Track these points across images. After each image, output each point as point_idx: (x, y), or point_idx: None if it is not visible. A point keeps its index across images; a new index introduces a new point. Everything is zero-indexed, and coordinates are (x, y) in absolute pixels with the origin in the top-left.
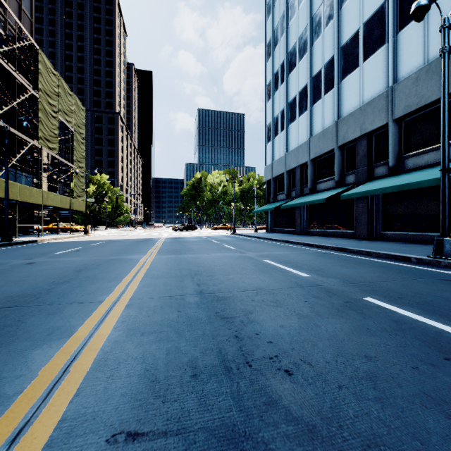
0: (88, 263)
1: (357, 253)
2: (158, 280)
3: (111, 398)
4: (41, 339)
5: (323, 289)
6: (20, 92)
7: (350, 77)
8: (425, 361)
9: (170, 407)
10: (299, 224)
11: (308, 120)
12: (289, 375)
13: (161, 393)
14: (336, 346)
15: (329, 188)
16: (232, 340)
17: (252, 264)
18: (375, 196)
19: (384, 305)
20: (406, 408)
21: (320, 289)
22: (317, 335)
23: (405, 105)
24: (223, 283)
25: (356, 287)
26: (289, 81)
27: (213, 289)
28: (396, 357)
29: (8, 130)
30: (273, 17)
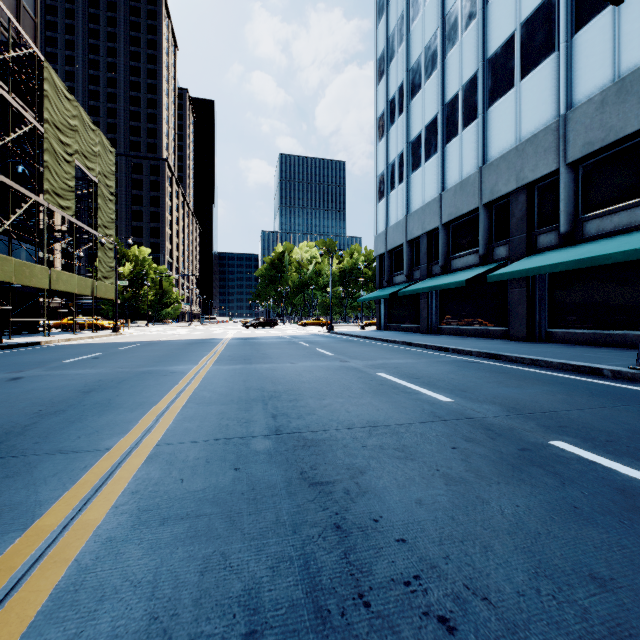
0: (105, 378)
1: (517, 361)
2: (209, 409)
3: None
4: None
5: (479, 425)
6: (15, 124)
7: (501, 102)
8: None
9: None
10: (425, 318)
11: (438, 166)
12: (450, 634)
13: None
14: (528, 550)
15: (470, 266)
16: (330, 535)
17: (360, 380)
18: (538, 278)
19: (588, 456)
20: None
21: (474, 424)
22: (487, 522)
23: (584, 142)
24: (313, 414)
25: (532, 420)
26: (410, 111)
27: (297, 426)
28: None
29: None
30: (387, 18)
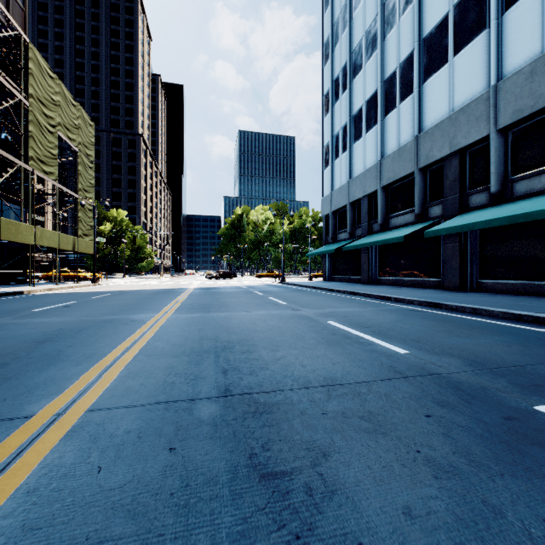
0: (66, 327)
1: (457, 310)
2: (158, 362)
3: None
4: None
5: (446, 384)
6: (2, 97)
7: (436, 77)
8: None
9: None
10: (366, 270)
11: (378, 136)
12: None
13: None
14: None
15: (406, 223)
16: None
17: (312, 329)
18: (470, 233)
19: None
20: None
21: (440, 382)
22: None
23: (514, 109)
24: (266, 368)
25: (501, 377)
26: (353, 88)
27: (248, 384)
28: None
29: None
30: (332, 8)
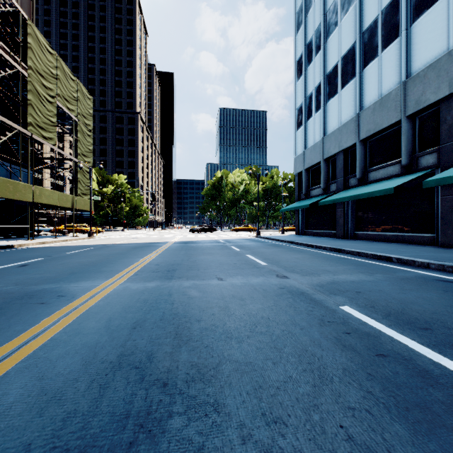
0: None
1: None
2: None
3: None
4: None
5: None
6: (1, 67)
7: (429, 13)
8: None
9: None
10: (341, 225)
11: (356, 89)
12: None
13: None
14: None
15: (390, 176)
16: None
17: (327, 332)
18: None
19: None
20: None
21: None
22: None
23: None
24: None
25: None
26: (327, 47)
27: None
28: None
29: None
30: None
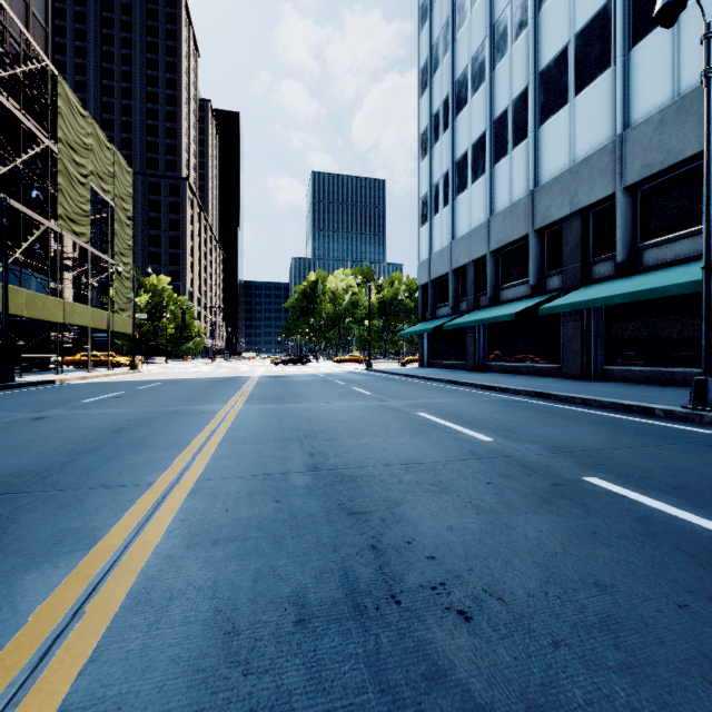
0: (133, 417)
1: (567, 401)
2: (245, 447)
3: (153, 666)
4: (41, 552)
5: (516, 463)
6: (27, 144)
7: (554, 120)
8: (698, 592)
9: (256, 685)
10: (472, 354)
11: (486, 188)
12: (467, 621)
13: (241, 656)
14: (544, 565)
15: (520, 297)
16: (367, 553)
17: (399, 420)
18: (594, 310)
19: (618, 490)
20: (677, 686)
21: (512, 462)
22: (510, 544)
23: (642, 164)
24: (351, 452)
25: (570, 458)
26: (456, 127)
27: (334, 463)
28: (648, 586)
29: (7, 204)
30: (430, 25)
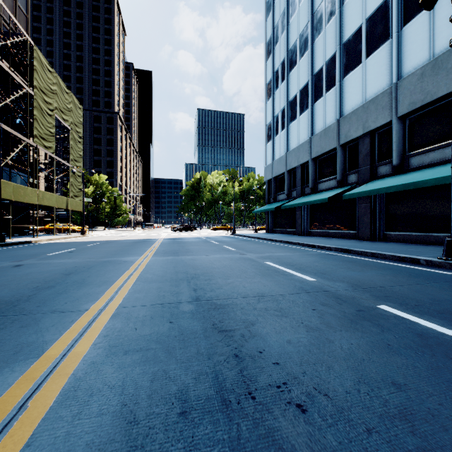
0: (79, 265)
1: (362, 254)
2: (151, 285)
3: (72, 450)
4: (4, 359)
5: (331, 296)
6: (14, 89)
7: (352, 74)
8: None
9: None
10: (299, 224)
11: (309, 118)
12: (303, 413)
13: (138, 442)
14: (355, 369)
15: (331, 188)
16: (232, 360)
17: (253, 266)
18: (378, 196)
19: (402, 314)
20: None
21: (328, 295)
22: (331, 353)
23: (410, 102)
24: (221, 288)
25: (367, 292)
26: (289, 79)
27: (210, 296)
28: (430, 385)
29: (0, 127)
30: (273, 14)
